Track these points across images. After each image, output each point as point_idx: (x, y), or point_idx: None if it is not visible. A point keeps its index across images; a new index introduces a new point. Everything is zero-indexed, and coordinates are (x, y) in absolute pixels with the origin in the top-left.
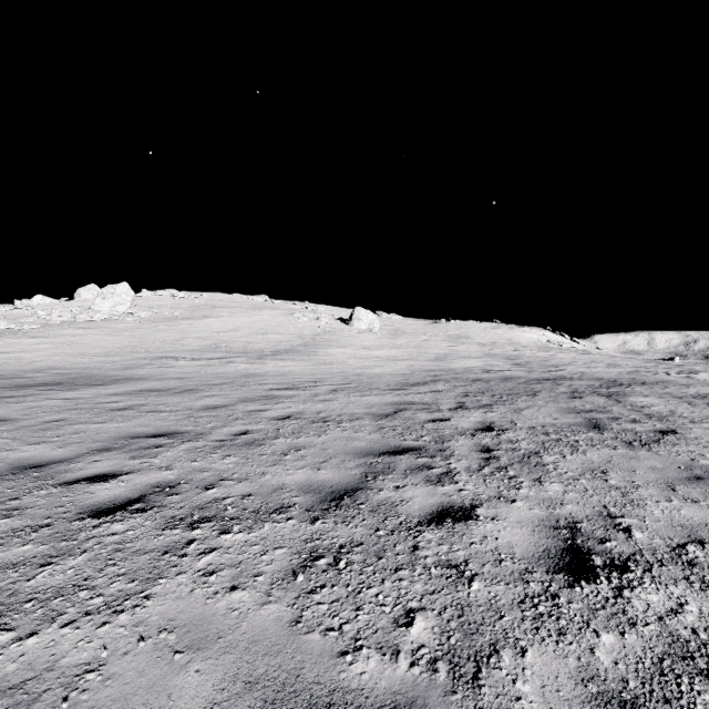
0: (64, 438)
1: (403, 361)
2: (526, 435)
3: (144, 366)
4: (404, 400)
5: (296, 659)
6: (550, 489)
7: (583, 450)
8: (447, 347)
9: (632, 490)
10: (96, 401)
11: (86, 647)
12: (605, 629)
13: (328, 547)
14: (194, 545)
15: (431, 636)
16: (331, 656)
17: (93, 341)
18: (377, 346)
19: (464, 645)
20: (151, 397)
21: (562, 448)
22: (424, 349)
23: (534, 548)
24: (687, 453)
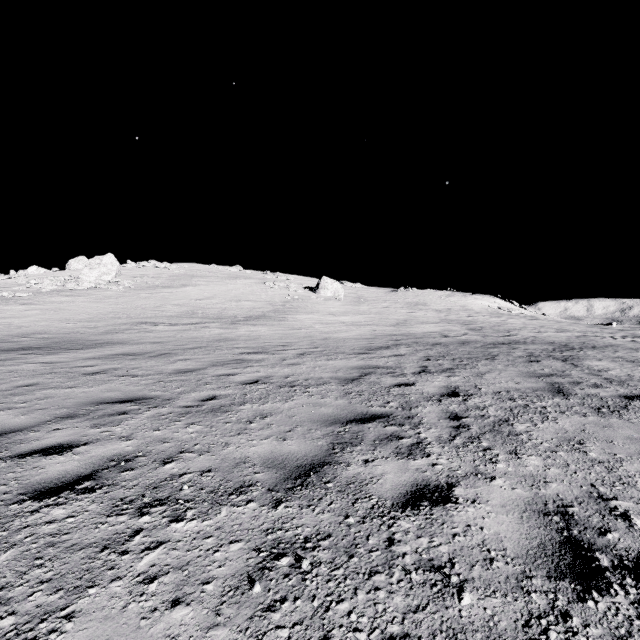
0: (31, 403)
1: (366, 326)
2: (493, 401)
3: (124, 330)
4: (369, 364)
5: None
6: (528, 463)
7: (553, 417)
8: (406, 313)
9: (616, 464)
10: (73, 365)
11: None
12: None
13: (291, 541)
14: (139, 537)
15: None
16: None
17: (79, 308)
18: (341, 312)
19: None
20: (126, 361)
21: (531, 415)
22: (385, 315)
23: (527, 542)
24: None
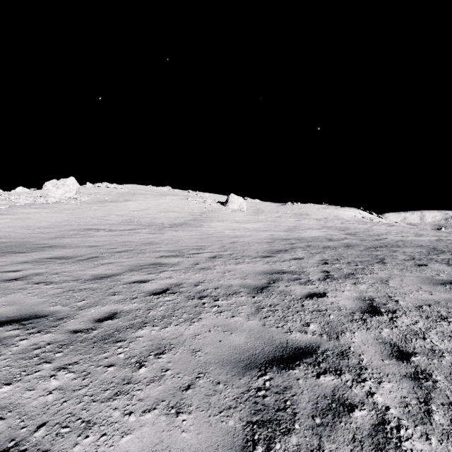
0: None
1: (265, 232)
2: (425, 322)
3: (71, 235)
4: (274, 268)
5: None
6: None
7: None
8: (294, 221)
9: None
10: (1, 270)
11: None
12: None
13: None
14: None
15: None
16: None
17: (42, 217)
18: (245, 220)
19: None
20: (54, 265)
21: None
22: (279, 223)
23: None
24: None
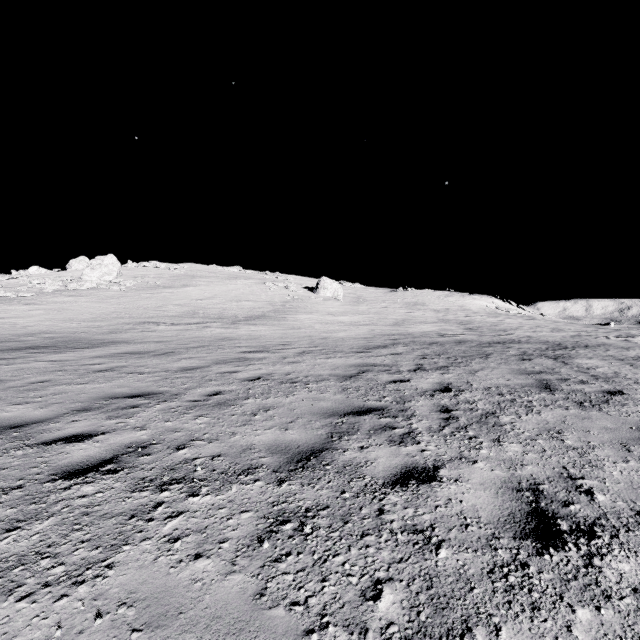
0: (47, 398)
1: (365, 326)
2: (482, 396)
3: (128, 330)
4: (367, 362)
5: (259, 639)
6: (509, 449)
7: (537, 410)
8: (404, 313)
9: (588, 450)
10: (81, 363)
11: (41, 624)
12: (580, 603)
13: (294, 511)
14: (161, 508)
15: (400, 611)
16: (296, 635)
17: (82, 308)
18: (341, 312)
19: (435, 622)
20: (132, 359)
21: (517, 408)
22: (384, 315)
23: (499, 512)
24: (636, 413)
